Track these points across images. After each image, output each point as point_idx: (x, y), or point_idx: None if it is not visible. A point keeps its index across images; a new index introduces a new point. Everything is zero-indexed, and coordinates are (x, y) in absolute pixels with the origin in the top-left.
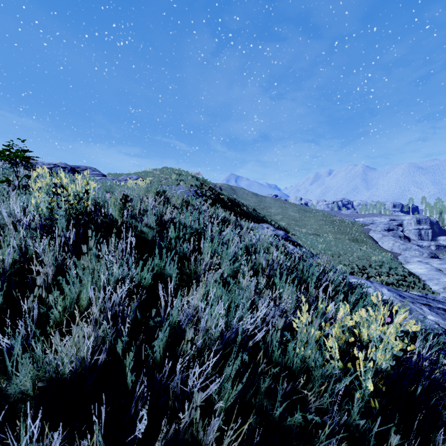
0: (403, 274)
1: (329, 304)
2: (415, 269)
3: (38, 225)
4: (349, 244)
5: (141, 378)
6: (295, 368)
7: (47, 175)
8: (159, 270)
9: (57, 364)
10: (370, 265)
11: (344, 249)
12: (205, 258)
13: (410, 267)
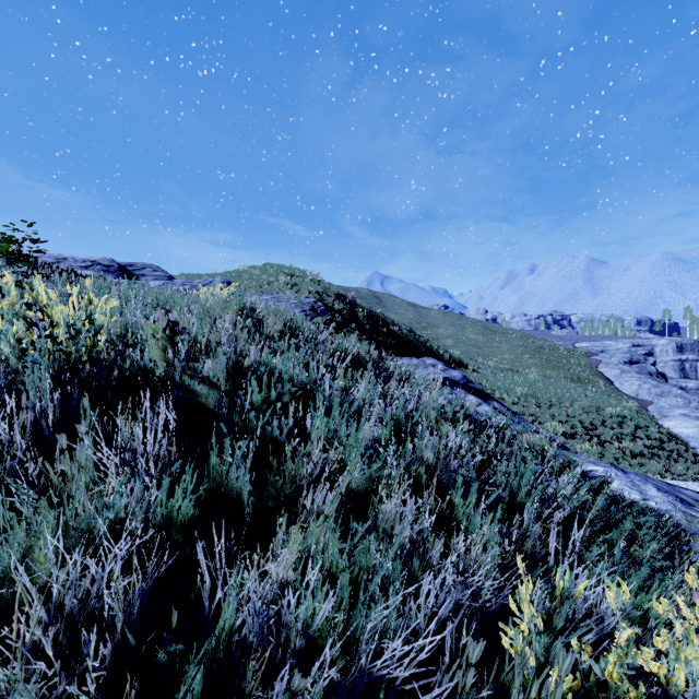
0: (658, 438)
1: (575, 568)
2: (678, 428)
3: None
4: (566, 386)
5: None
6: None
7: (11, 288)
8: (217, 481)
9: None
10: (602, 421)
11: (559, 395)
12: (312, 452)
13: (670, 424)
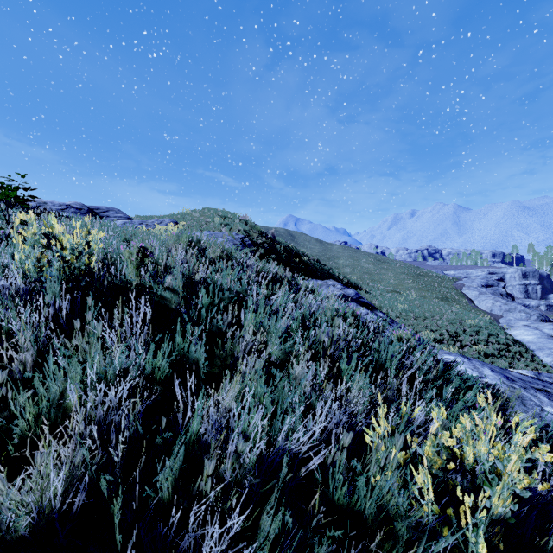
0: (505, 343)
1: (417, 403)
2: (521, 335)
3: (22, 290)
4: (437, 304)
5: (133, 538)
6: (368, 514)
7: (33, 222)
8: (181, 353)
9: (0, 520)
10: (464, 330)
11: (431, 311)
12: (245, 335)
13: (515, 333)
